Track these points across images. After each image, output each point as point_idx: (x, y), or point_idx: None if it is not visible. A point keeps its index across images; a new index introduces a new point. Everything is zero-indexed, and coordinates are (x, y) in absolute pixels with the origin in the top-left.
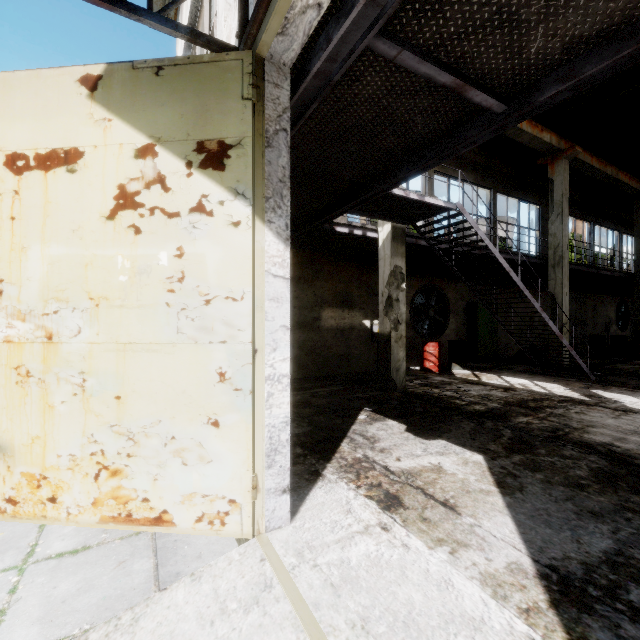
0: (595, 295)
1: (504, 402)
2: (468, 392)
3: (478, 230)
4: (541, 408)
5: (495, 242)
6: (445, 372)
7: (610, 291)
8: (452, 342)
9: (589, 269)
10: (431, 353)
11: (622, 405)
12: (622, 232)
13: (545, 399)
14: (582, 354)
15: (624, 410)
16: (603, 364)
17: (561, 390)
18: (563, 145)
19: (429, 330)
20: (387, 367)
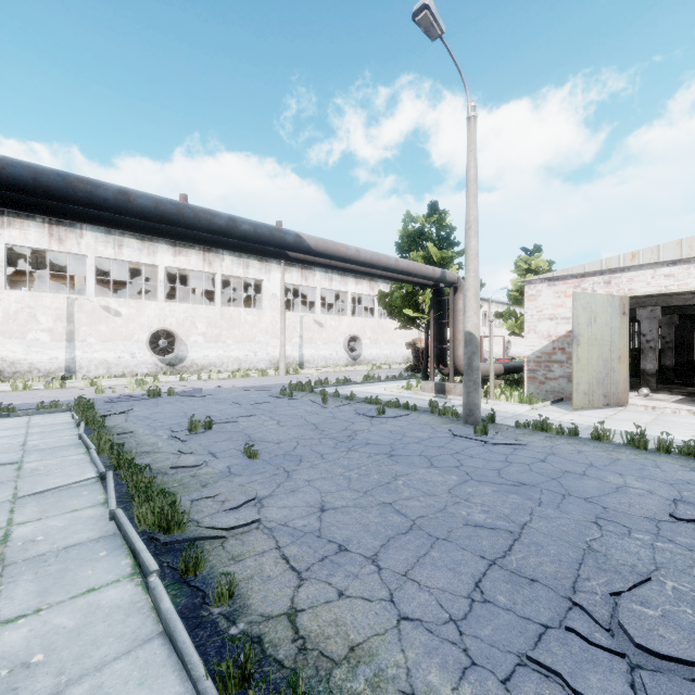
0: None
1: None
2: None
3: None
4: None
5: None
6: None
7: None
8: None
9: None
10: None
11: None
12: None
13: None
14: None
15: None
16: None
17: None
18: None
19: None
20: None
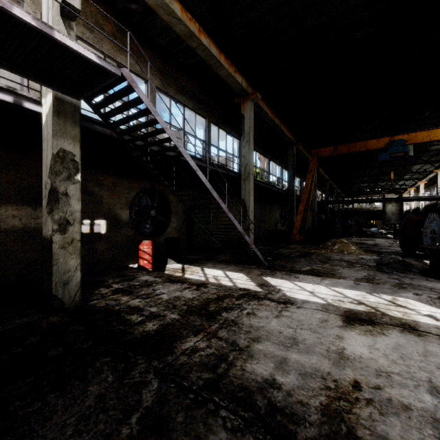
0: (270, 204)
1: (186, 308)
2: (159, 296)
3: (157, 115)
4: (218, 313)
5: (209, 160)
6: (158, 268)
7: (277, 202)
8: (168, 239)
9: (266, 185)
10: (145, 251)
11: (283, 294)
12: (283, 167)
13: (227, 296)
14: (263, 242)
15: (285, 301)
16: (273, 250)
17: (243, 280)
18: (250, 90)
19: (154, 229)
20: (49, 281)
